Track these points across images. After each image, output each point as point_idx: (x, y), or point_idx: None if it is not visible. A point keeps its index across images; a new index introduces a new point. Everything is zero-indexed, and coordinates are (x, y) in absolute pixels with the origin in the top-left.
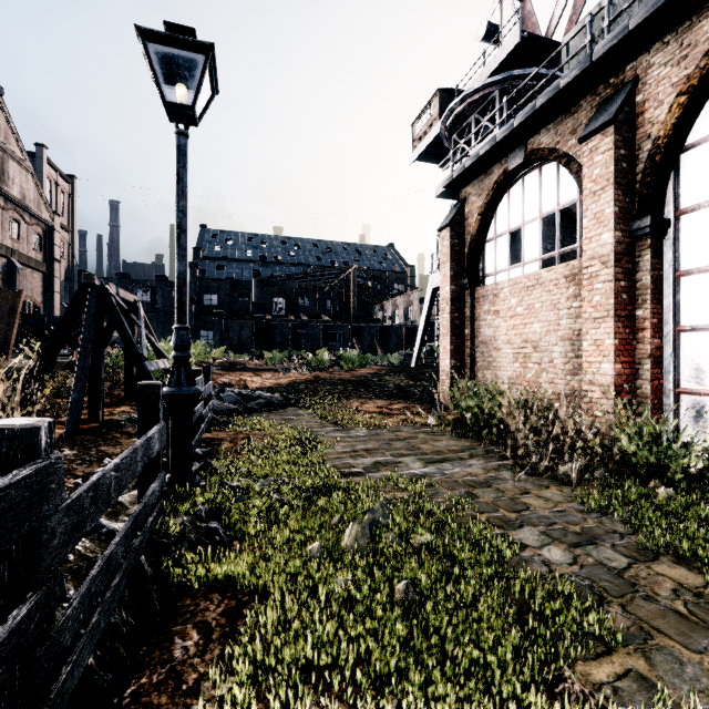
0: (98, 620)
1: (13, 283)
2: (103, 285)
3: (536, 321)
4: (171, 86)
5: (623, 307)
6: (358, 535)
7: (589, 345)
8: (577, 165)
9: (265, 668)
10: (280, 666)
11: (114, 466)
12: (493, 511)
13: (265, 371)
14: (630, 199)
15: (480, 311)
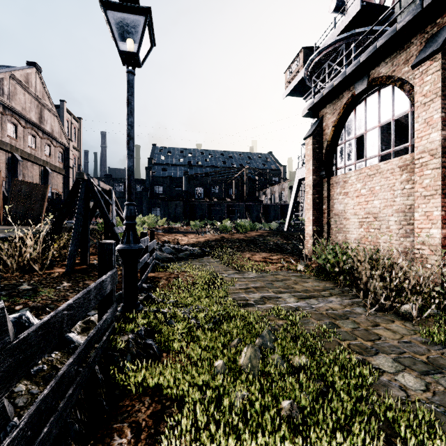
0: (49, 429)
1: (47, 181)
2: (89, 179)
3: (376, 199)
4: (124, 42)
5: None
6: (251, 356)
7: (420, 215)
8: (409, 86)
9: None
10: None
11: (67, 307)
12: (352, 339)
13: (190, 233)
14: None
15: (333, 193)
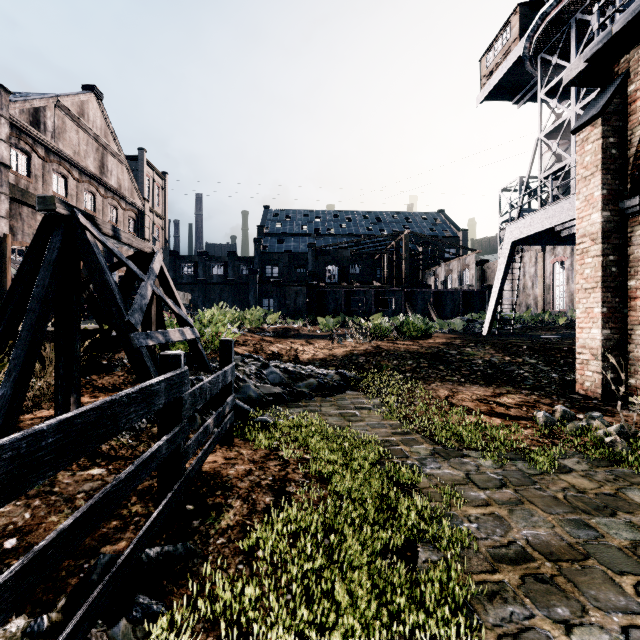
0: None
1: (111, 259)
2: (75, 216)
3: None
4: None
5: None
6: None
7: None
8: None
9: None
10: None
11: None
12: None
13: (318, 339)
14: None
15: None
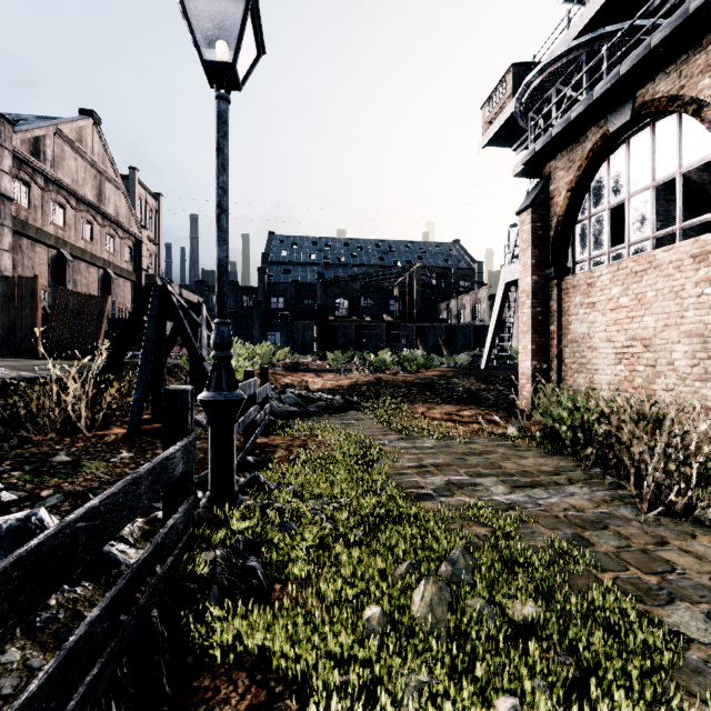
0: None
1: (109, 291)
2: (165, 285)
3: (648, 314)
4: (213, 50)
5: None
6: (433, 601)
7: None
8: None
9: None
10: None
11: (85, 513)
12: (620, 569)
13: (326, 372)
14: None
15: (569, 304)
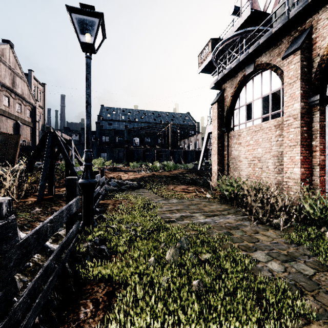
0: (39, 301)
1: (18, 131)
2: (55, 131)
3: (260, 148)
4: (83, 35)
5: (305, 140)
6: (173, 254)
7: (287, 159)
8: (281, 71)
9: (125, 326)
10: (133, 325)
11: (49, 220)
12: (241, 242)
13: (129, 171)
14: (309, 87)
15: (231, 143)
